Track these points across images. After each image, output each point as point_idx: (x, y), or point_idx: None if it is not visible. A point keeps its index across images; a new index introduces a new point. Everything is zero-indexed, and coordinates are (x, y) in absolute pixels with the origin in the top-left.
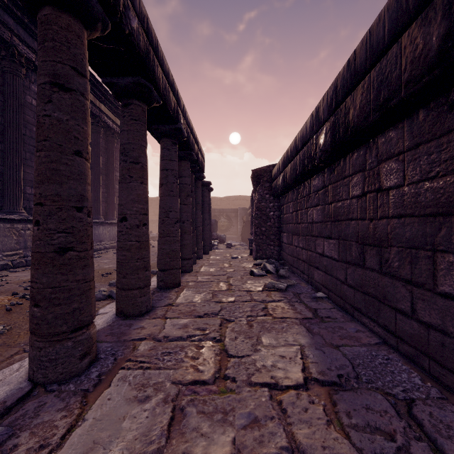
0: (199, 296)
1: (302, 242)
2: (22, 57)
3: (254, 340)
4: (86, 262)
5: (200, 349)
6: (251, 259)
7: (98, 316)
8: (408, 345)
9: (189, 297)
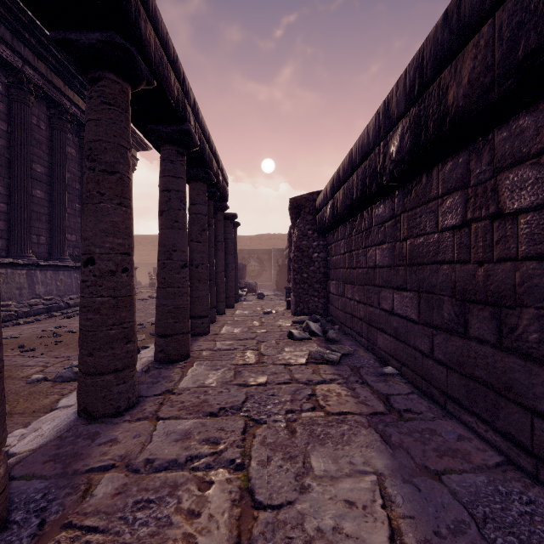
0: (215, 374)
1: (359, 294)
2: None
3: (298, 463)
4: None
5: (205, 489)
6: (289, 314)
7: (55, 411)
8: None
9: (200, 377)
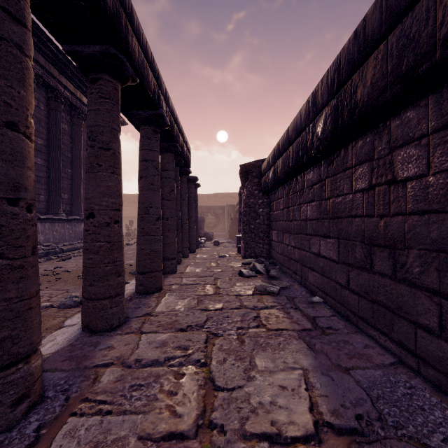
0: (183, 302)
1: (294, 241)
2: None
3: (246, 362)
4: (24, 272)
5: (180, 378)
6: (239, 257)
7: (63, 329)
8: (434, 370)
9: (171, 304)
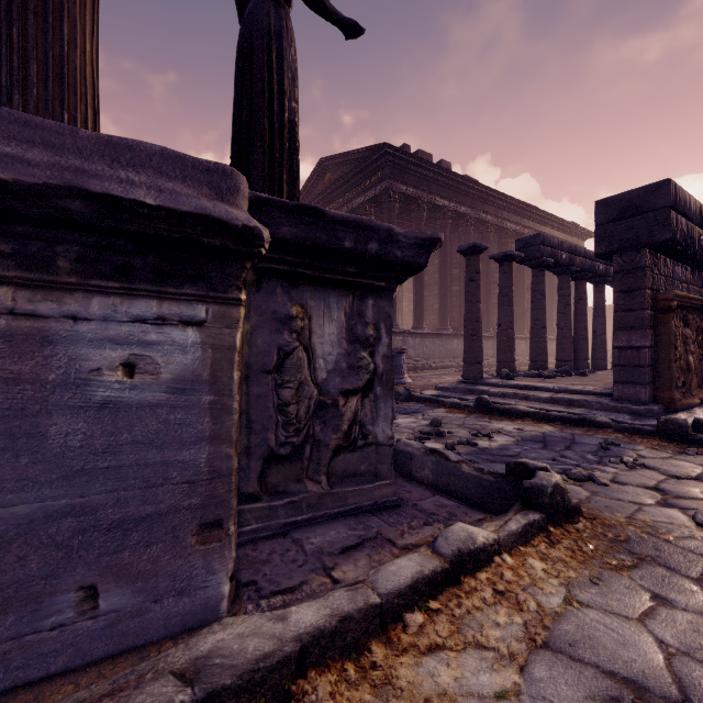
0: None
1: None
2: (510, 232)
3: None
4: (587, 343)
5: None
6: None
7: None
8: None
9: None
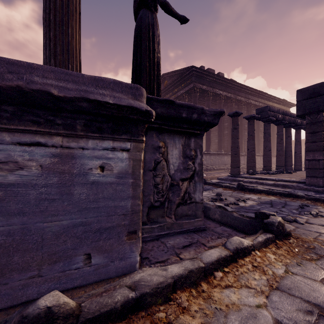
0: None
1: None
2: (252, 105)
3: None
4: (291, 158)
5: None
6: None
7: None
8: None
9: None
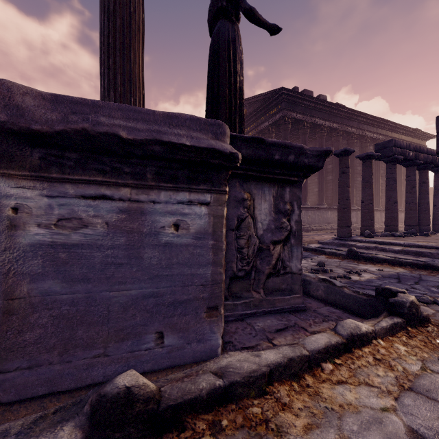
0: None
1: None
2: (368, 138)
3: None
4: (429, 213)
5: None
6: None
7: None
8: None
9: None
